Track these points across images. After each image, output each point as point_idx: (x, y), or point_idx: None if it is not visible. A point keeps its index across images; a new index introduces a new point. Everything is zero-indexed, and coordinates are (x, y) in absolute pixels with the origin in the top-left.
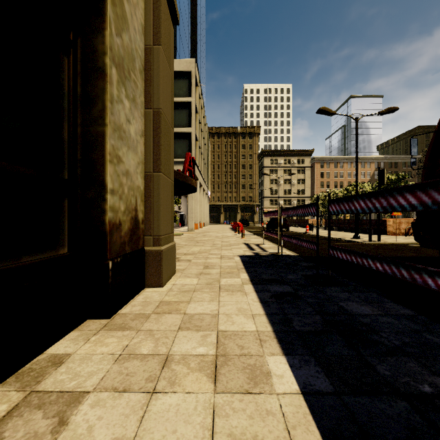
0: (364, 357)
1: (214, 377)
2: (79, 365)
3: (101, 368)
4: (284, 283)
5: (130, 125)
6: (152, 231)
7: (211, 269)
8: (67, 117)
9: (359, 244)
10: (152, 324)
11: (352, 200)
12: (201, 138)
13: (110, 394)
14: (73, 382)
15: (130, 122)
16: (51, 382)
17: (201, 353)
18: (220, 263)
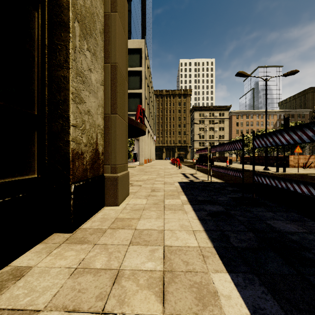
0: (306, 277)
1: (162, 296)
2: (36, 279)
3: (56, 282)
4: (217, 204)
5: (92, 74)
6: (110, 161)
7: (157, 192)
8: (36, 62)
9: (269, 174)
10: (107, 238)
11: (276, 134)
12: (148, 97)
13: (59, 314)
14: (27, 298)
15: (91, 71)
16: (6, 298)
17: (149, 269)
18: (163, 188)
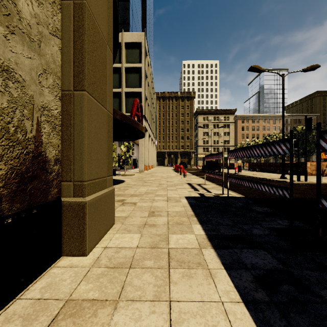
0: None
1: None
2: None
3: None
4: (257, 245)
5: None
6: (73, 174)
7: (157, 218)
8: None
9: None
10: None
11: None
12: (149, 98)
13: None
14: None
15: None
16: None
17: None
18: (167, 208)
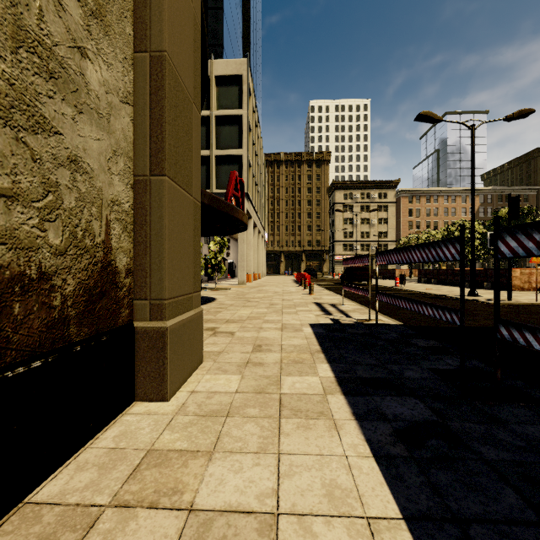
0: None
1: None
2: None
3: None
4: (407, 392)
5: (88, 63)
6: (149, 290)
7: (265, 354)
8: None
9: (483, 305)
10: None
11: None
12: (255, 164)
13: None
14: None
15: (85, 55)
16: None
17: None
18: (280, 340)
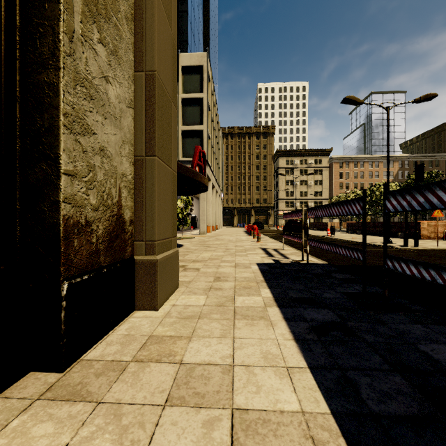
0: None
1: None
2: None
3: None
4: (322, 306)
5: (109, 86)
6: (145, 234)
7: (223, 282)
8: None
9: (394, 250)
10: (125, 386)
11: (433, 189)
12: (213, 137)
13: None
14: None
15: (108, 80)
16: None
17: None
18: (234, 274)
